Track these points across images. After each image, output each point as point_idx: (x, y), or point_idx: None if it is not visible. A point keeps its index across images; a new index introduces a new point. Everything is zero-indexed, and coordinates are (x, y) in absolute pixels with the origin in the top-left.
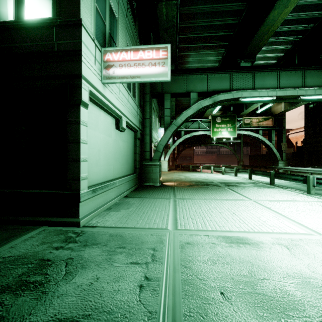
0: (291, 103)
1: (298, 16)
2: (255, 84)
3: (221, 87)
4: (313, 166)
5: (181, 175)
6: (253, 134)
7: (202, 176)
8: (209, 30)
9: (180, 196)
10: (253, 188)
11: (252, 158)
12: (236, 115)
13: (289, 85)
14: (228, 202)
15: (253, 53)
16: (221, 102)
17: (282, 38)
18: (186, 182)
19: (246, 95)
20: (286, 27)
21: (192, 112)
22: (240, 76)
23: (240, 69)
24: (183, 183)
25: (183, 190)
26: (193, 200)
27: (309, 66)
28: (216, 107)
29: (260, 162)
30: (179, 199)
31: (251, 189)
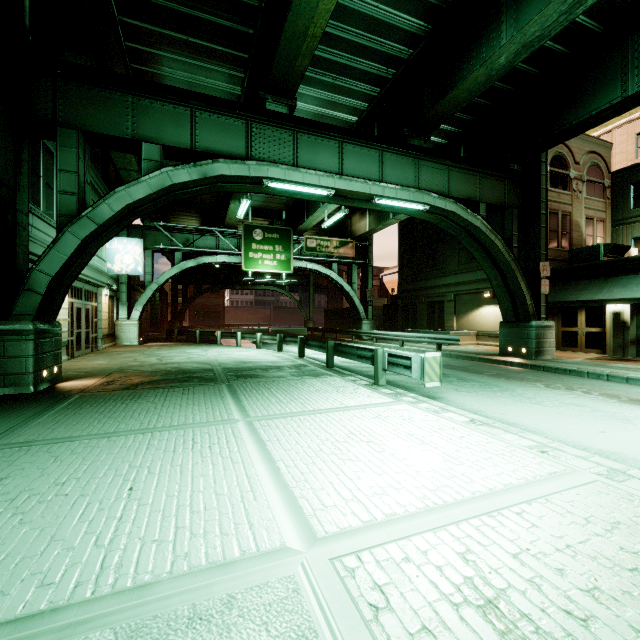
0: (378, 219)
1: (369, 41)
2: (298, 158)
3: (225, 147)
4: (408, 329)
5: (159, 354)
6: (323, 269)
7: (206, 356)
8: (195, 2)
9: (35, 432)
10: (285, 380)
11: (329, 314)
12: (292, 230)
13: (358, 174)
14: (172, 437)
15: (289, 85)
16: (225, 182)
17: (350, 83)
18: (141, 374)
19: (278, 175)
20: (354, 60)
21: (146, 193)
22: (268, 132)
23: (268, 116)
24: (123, 380)
25: (84, 406)
26: (61, 445)
27: (389, 146)
28: (241, 204)
29: (341, 323)
30: (6, 450)
31: (278, 383)
